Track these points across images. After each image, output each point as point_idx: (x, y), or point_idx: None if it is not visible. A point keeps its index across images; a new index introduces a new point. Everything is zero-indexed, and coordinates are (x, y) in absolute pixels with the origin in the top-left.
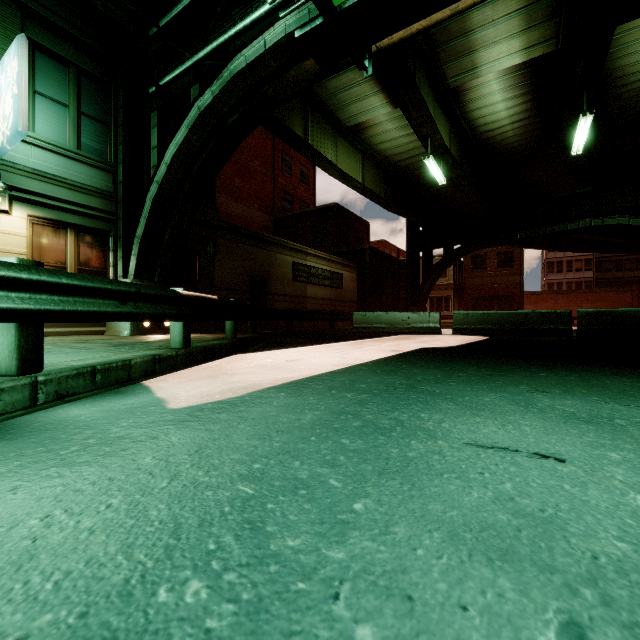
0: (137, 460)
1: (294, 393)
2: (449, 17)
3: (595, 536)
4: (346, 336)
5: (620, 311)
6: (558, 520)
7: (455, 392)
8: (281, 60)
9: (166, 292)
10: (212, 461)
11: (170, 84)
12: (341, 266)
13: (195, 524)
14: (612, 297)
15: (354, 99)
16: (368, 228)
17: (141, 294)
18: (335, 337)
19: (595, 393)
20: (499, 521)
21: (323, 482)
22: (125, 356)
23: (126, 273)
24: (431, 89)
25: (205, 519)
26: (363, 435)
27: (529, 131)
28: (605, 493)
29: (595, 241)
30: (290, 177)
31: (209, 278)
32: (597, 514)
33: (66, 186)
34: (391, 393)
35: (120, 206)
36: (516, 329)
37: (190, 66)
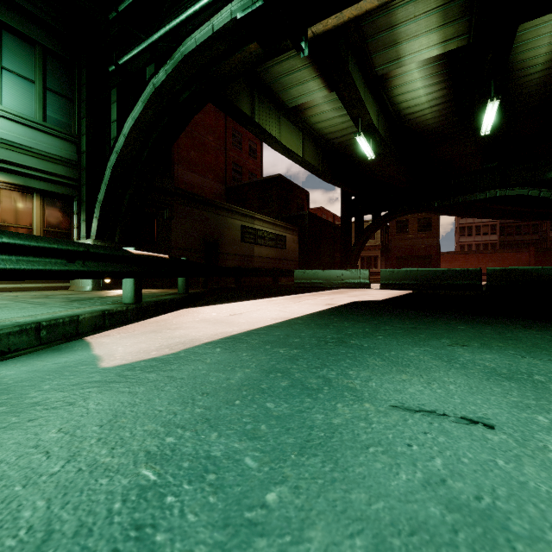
0: (40, 434)
1: (229, 349)
2: (377, 7)
3: (543, 539)
4: (287, 291)
5: (522, 269)
6: (498, 513)
7: (382, 346)
8: (227, 43)
9: (116, 251)
10: (122, 434)
11: (128, 63)
12: (284, 229)
13: (70, 532)
14: (513, 257)
15: (295, 83)
16: (308, 196)
17: (90, 253)
18: (278, 291)
19: (510, 346)
20: (431, 517)
21: (237, 461)
22: (75, 311)
23: (88, 234)
24: (362, 76)
25: (85, 523)
26: (289, 397)
27: (445, 114)
28: (542, 471)
29: (499, 209)
30: (240, 151)
31: (166, 239)
32: (539, 503)
33: (32, 154)
34: (322, 348)
35: (83, 174)
36: (434, 284)
37: (146, 47)
